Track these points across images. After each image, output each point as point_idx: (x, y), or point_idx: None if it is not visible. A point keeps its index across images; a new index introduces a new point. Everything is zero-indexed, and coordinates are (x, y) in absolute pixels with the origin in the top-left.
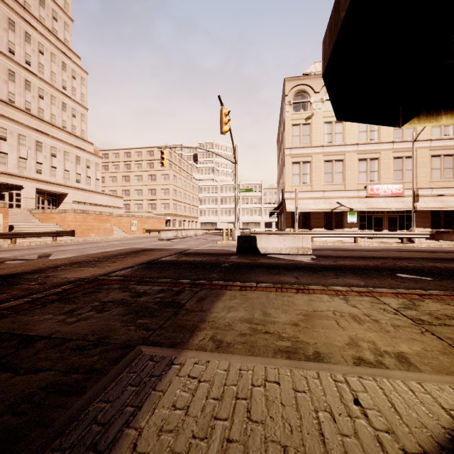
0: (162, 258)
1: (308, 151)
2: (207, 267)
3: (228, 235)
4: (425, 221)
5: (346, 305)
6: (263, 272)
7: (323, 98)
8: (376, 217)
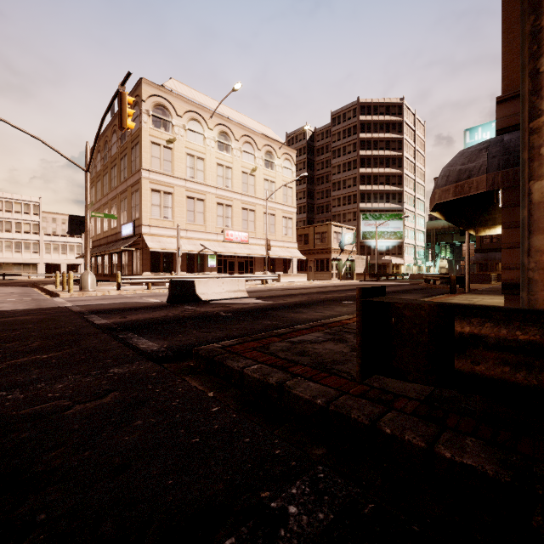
0: (96, 322)
1: (170, 180)
2: (220, 318)
3: (63, 283)
4: (261, 266)
5: None
6: (283, 313)
7: (185, 125)
8: (230, 261)
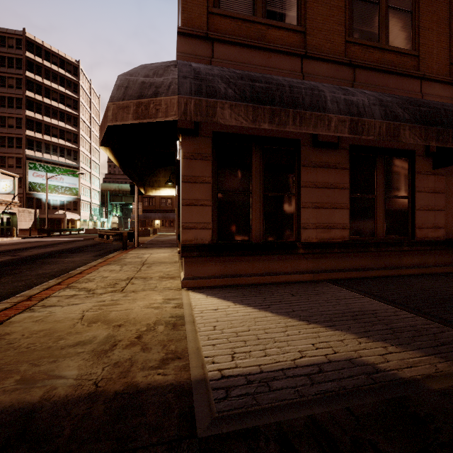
0: None
1: None
2: None
3: None
4: None
5: (69, 306)
6: None
7: None
8: None
